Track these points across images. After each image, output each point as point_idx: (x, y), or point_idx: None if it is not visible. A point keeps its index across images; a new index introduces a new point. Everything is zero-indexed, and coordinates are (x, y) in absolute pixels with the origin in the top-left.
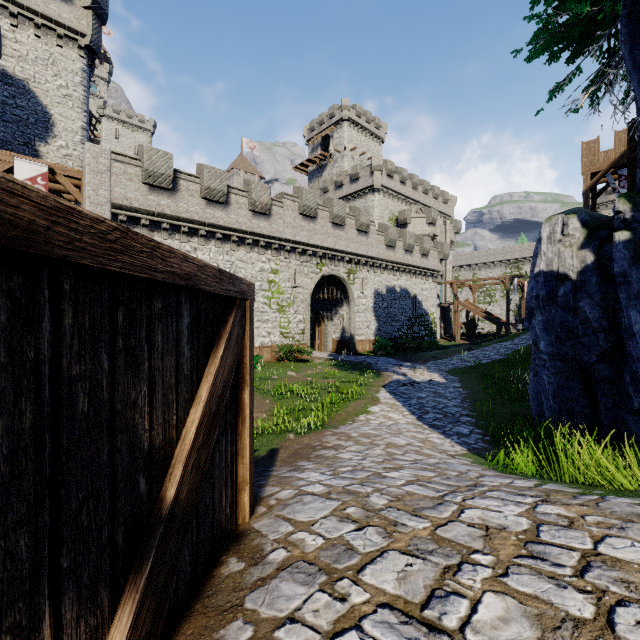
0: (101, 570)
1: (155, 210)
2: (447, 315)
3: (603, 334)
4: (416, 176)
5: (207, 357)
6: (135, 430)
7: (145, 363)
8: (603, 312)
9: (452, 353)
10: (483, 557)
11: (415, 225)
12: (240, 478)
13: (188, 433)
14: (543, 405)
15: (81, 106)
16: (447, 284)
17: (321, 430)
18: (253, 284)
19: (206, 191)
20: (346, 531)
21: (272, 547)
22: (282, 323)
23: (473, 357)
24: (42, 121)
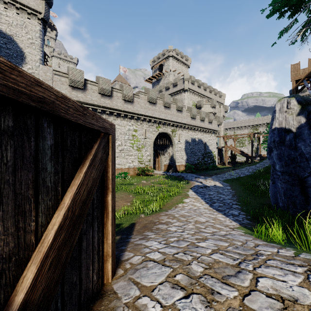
0: None
1: (75, 99)
2: (221, 152)
3: None
4: (206, 84)
5: (74, 172)
6: None
7: None
8: None
9: (225, 171)
10: None
11: (205, 108)
12: (105, 253)
13: (47, 235)
14: (278, 199)
15: (39, 48)
16: (221, 137)
17: (158, 212)
18: (114, 125)
19: (101, 90)
20: (177, 298)
21: None
22: (139, 156)
23: (236, 173)
24: (20, 56)
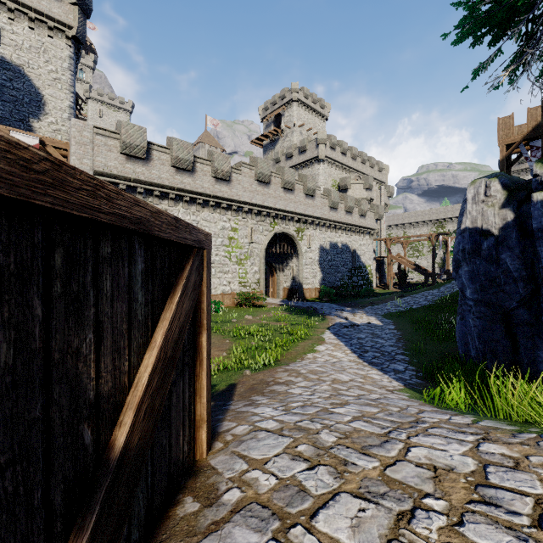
0: (32, 537)
1: (131, 176)
2: (382, 267)
3: (522, 283)
4: (355, 148)
5: (163, 303)
6: (78, 379)
7: (91, 309)
8: (522, 263)
9: (387, 299)
10: (435, 502)
11: (354, 190)
12: (198, 416)
13: (141, 379)
14: (469, 345)
15: (68, 88)
16: (382, 240)
17: (274, 367)
18: (210, 234)
19: (175, 160)
20: (298, 470)
21: (227, 486)
22: (240, 274)
23: (405, 303)
24: (35, 101)
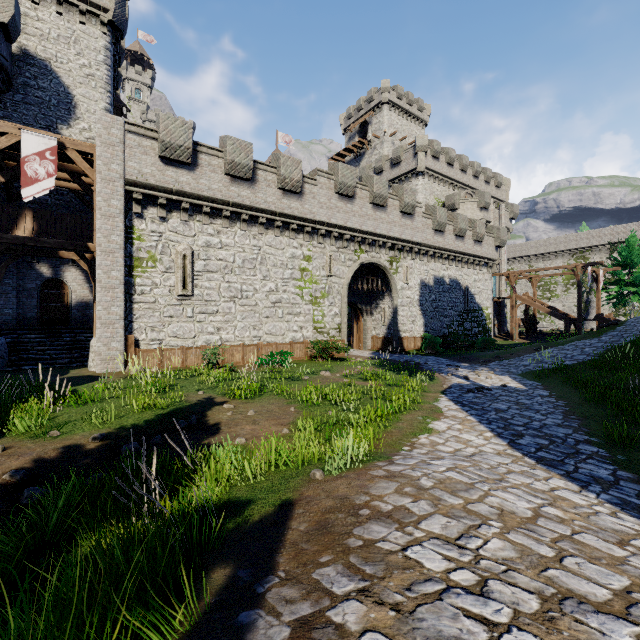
0: None
1: (173, 187)
2: (501, 311)
3: None
4: (465, 157)
5: None
6: None
7: None
8: None
9: (520, 352)
10: None
11: (464, 210)
12: None
13: None
14: None
15: (104, 86)
16: (501, 276)
17: (366, 463)
18: None
19: (230, 166)
20: None
21: None
22: (316, 316)
23: (550, 357)
24: (64, 103)
